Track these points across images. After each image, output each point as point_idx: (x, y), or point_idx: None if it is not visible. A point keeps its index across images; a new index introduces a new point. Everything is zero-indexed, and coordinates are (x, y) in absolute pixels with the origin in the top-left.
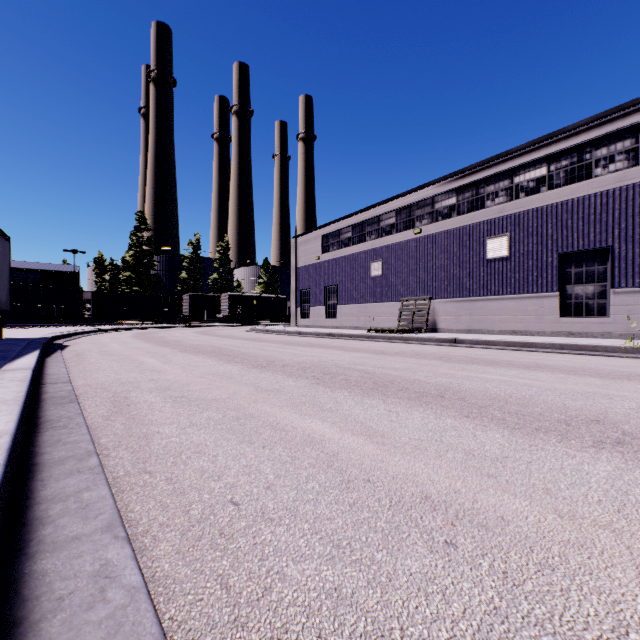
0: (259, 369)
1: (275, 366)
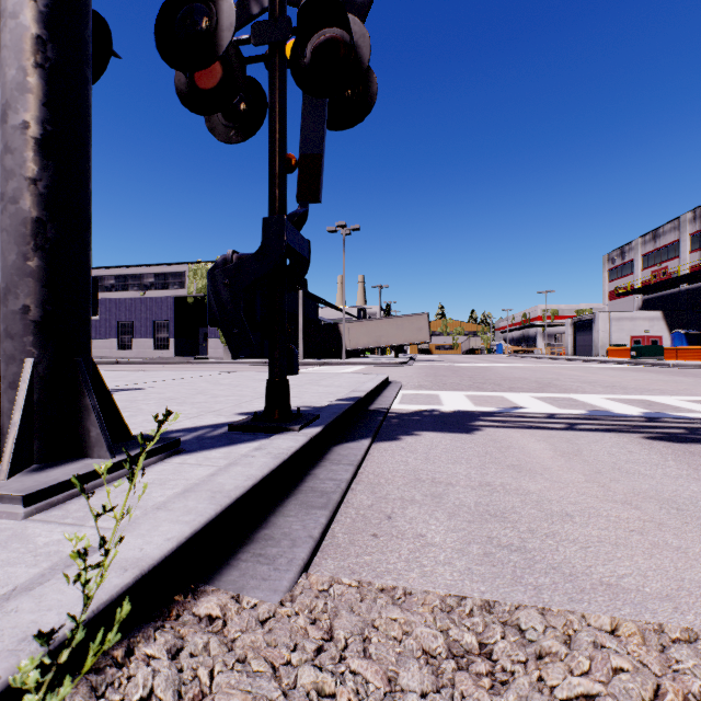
0: None
1: None
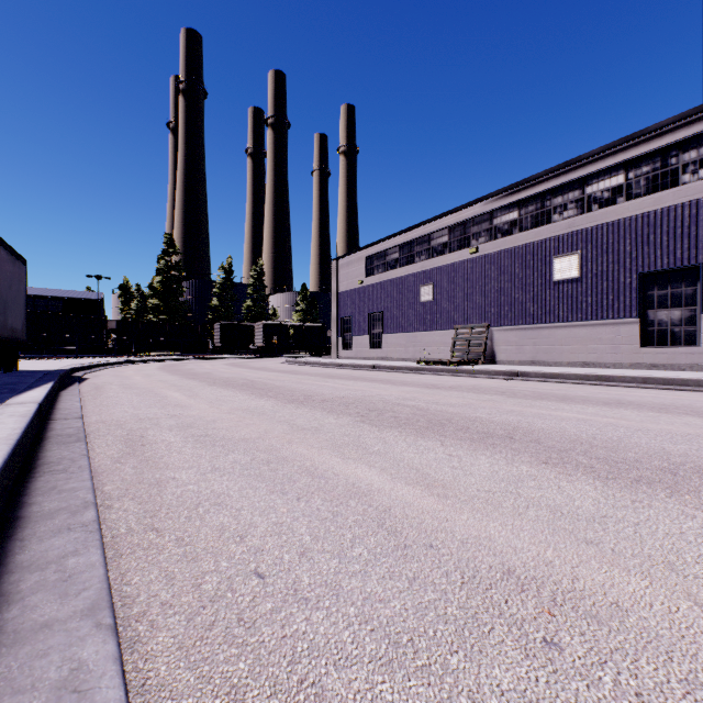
0: (295, 404)
1: (313, 401)
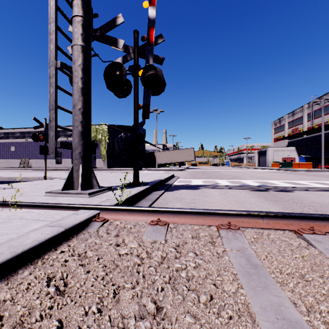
0: None
1: None
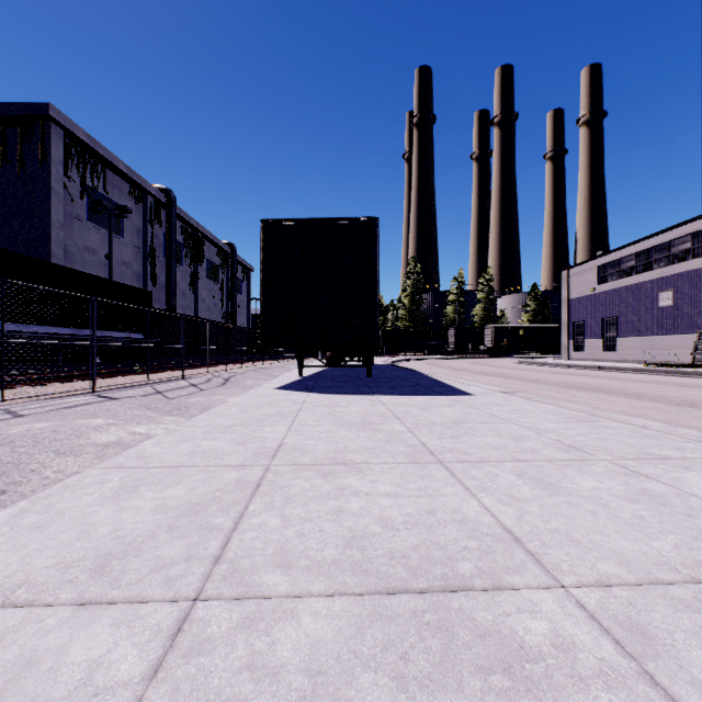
0: (529, 382)
1: (539, 382)
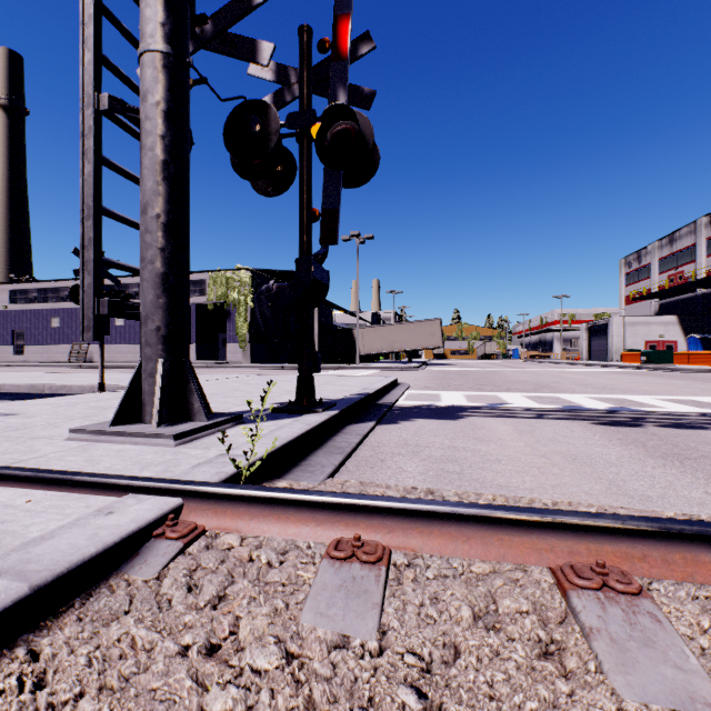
0: None
1: None
